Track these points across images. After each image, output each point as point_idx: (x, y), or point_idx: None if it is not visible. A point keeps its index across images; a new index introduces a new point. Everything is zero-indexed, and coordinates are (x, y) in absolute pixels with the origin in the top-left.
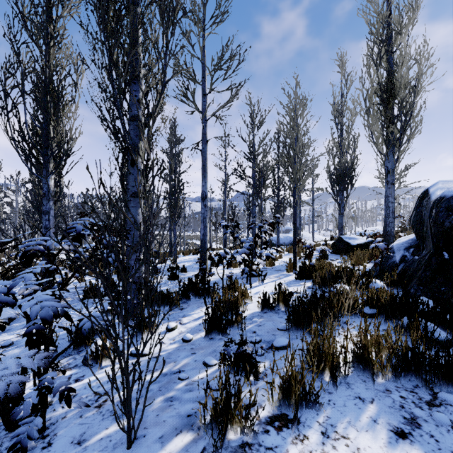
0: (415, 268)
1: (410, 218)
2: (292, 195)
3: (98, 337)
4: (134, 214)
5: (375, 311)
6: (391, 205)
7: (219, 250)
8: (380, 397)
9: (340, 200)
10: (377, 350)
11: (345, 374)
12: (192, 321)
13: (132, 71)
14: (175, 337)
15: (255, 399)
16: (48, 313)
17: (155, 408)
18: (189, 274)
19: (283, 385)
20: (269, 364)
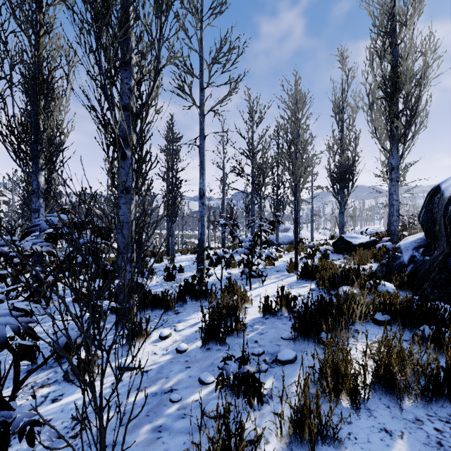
0: (426, 269)
1: (419, 216)
2: (293, 193)
3: None
4: (125, 211)
5: (388, 318)
6: (396, 203)
7: (217, 249)
8: (410, 429)
9: (340, 198)
10: (403, 369)
11: (365, 397)
12: (187, 328)
13: (122, 57)
14: (169, 346)
15: (260, 432)
16: (0, 332)
17: (140, 440)
18: (186, 275)
19: (294, 417)
20: (274, 383)
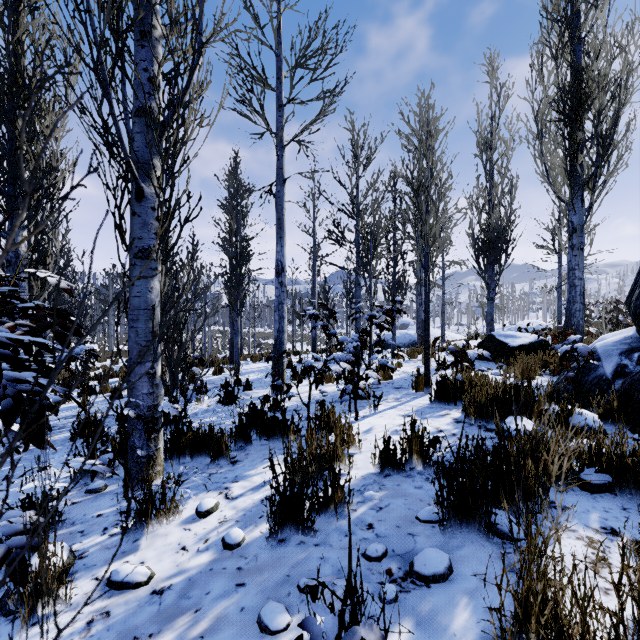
0: None
1: (629, 301)
2: (423, 266)
3: (63, 529)
4: (143, 289)
5: (608, 479)
6: (579, 283)
7: (305, 353)
8: None
9: (489, 278)
10: None
11: None
12: (248, 492)
13: (138, 23)
14: (211, 532)
15: None
16: None
17: None
18: (255, 394)
19: None
20: (413, 636)
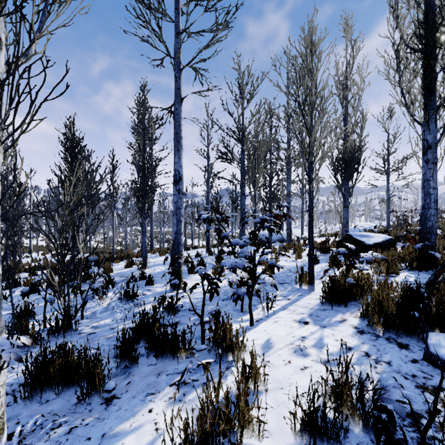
0: None
1: None
2: (307, 174)
3: None
4: None
5: None
6: (433, 192)
7: (201, 248)
8: None
9: (344, 190)
10: None
11: None
12: None
13: None
14: None
15: None
16: None
17: None
18: (156, 289)
19: None
20: None
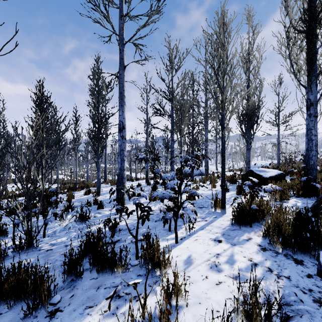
0: None
1: None
2: (220, 124)
3: None
4: None
5: None
6: (314, 138)
7: (142, 179)
8: None
9: (247, 137)
10: None
11: None
12: None
13: None
14: None
15: None
16: None
17: None
18: (105, 212)
19: None
20: None
